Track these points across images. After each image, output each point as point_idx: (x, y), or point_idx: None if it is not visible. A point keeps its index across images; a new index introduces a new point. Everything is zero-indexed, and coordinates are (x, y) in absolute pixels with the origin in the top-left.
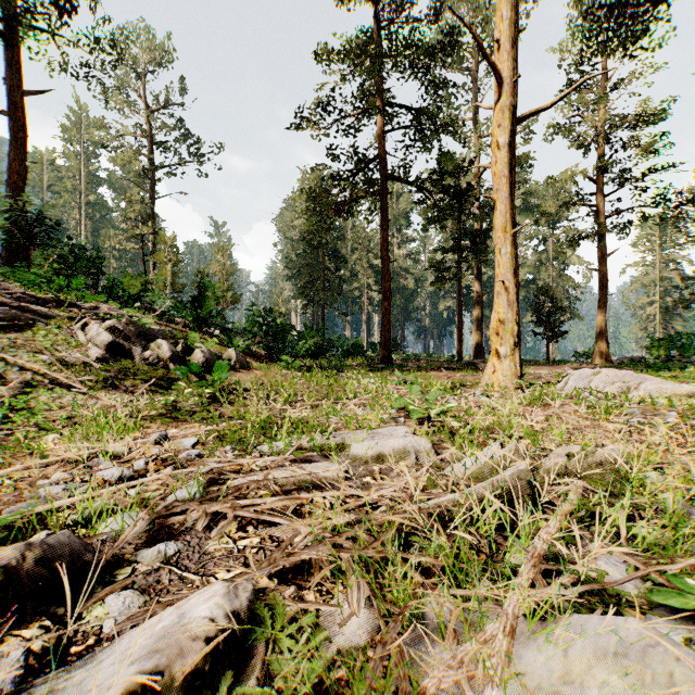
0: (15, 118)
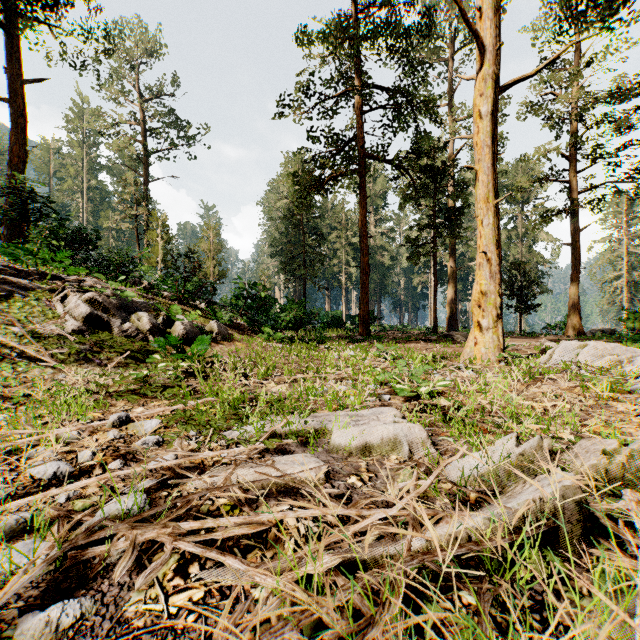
0: (16, 105)
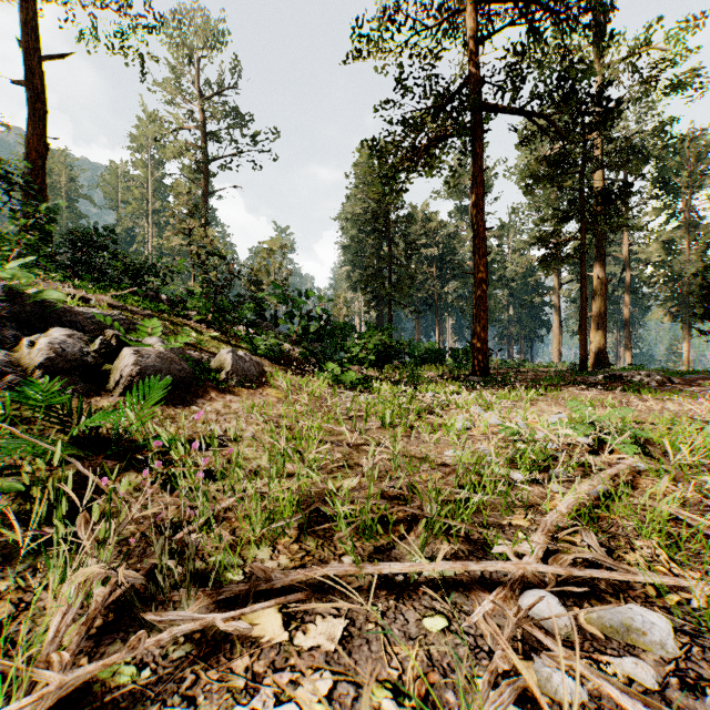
0: (34, 88)
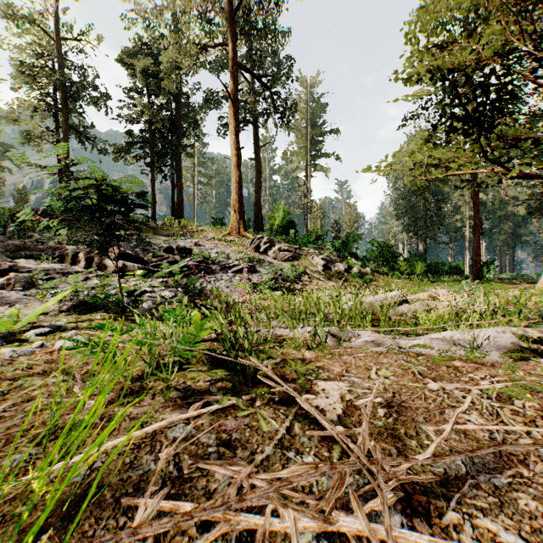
0: (258, 161)
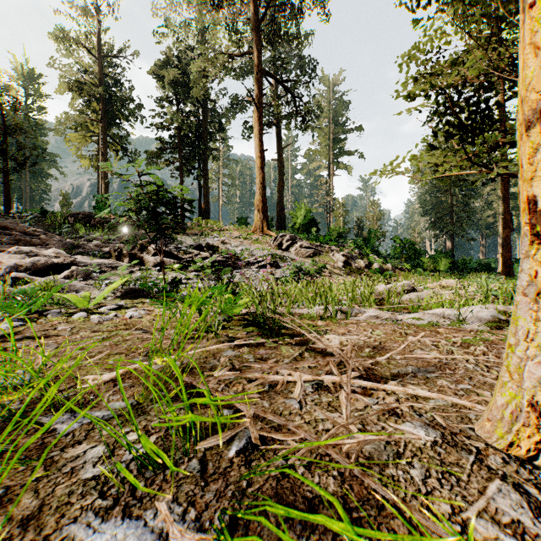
0: (280, 162)
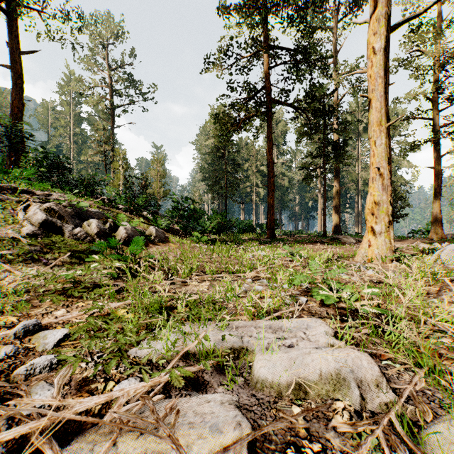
0: (16, 70)
